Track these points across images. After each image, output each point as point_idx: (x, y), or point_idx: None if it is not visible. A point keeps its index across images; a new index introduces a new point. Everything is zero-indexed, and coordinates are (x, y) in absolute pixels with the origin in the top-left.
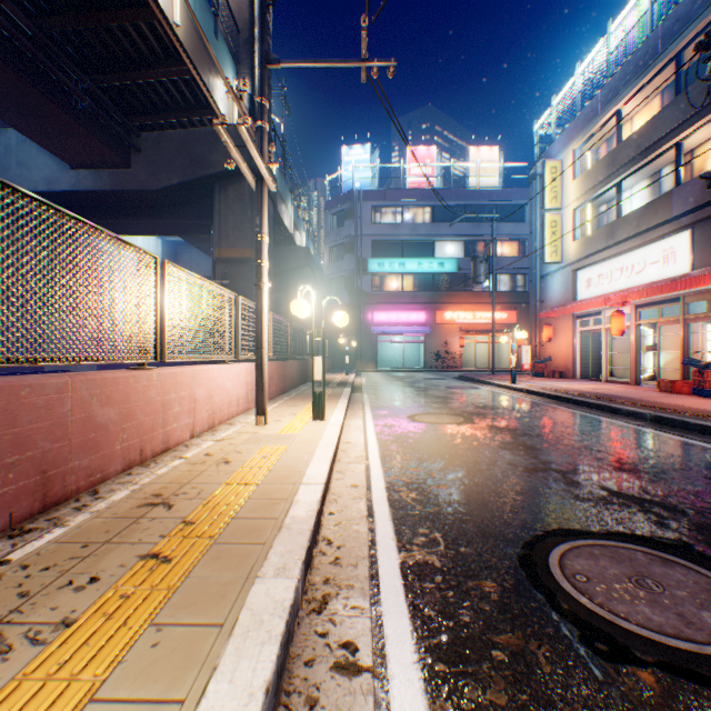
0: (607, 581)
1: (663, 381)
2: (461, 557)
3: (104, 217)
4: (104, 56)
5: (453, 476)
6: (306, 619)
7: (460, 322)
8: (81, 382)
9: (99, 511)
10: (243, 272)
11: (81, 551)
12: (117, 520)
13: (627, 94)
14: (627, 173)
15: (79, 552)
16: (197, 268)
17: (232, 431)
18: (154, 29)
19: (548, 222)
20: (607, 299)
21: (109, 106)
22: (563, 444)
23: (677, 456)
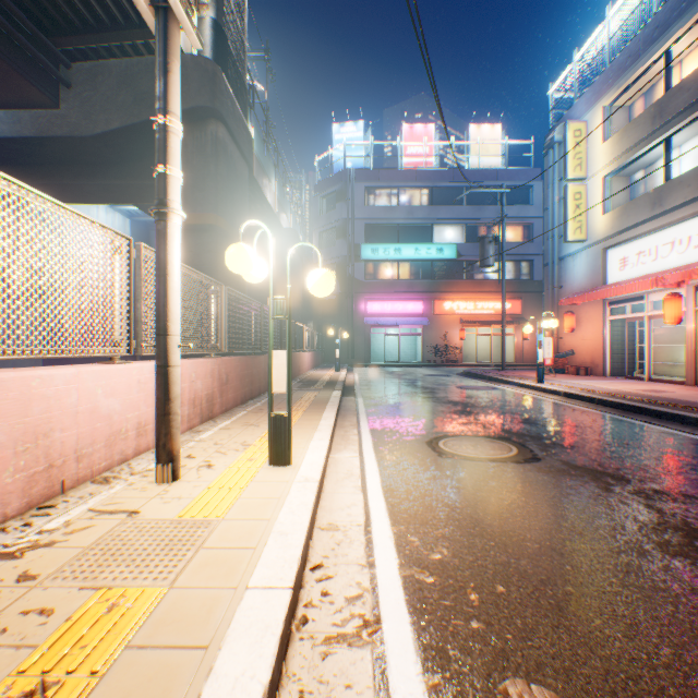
0: None
1: None
2: None
3: (35, 176)
4: None
5: None
6: None
7: (460, 313)
8: None
9: None
10: (205, 243)
11: None
12: None
13: (683, 26)
14: (682, 124)
15: None
16: None
17: (86, 508)
18: None
19: (571, 194)
20: (660, 278)
21: (15, 13)
22: None
23: None
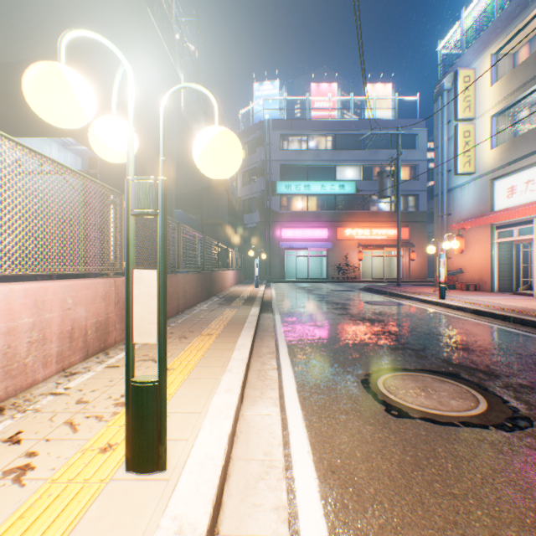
0: None
1: None
2: None
3: None
4: None
5: None
6: None
7: (358, 238)
8: None
9: None
10: None
11: None
12: None
13: None
14: None
15: None
16: None
17: None
18: None
19: (461, 132)
20: None
21: None
22: None
23: None
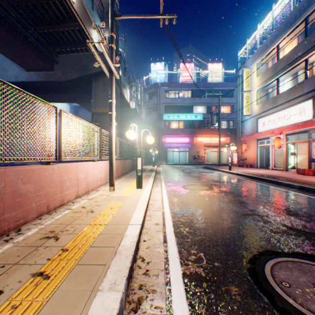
0: (301, 287)
1: (300, 169)
2: (216, 269)
3: (42, 93)
4: (40, 17)
5: (206, 218)
6: None
7: (204, 142)
8: (11, 172)
9: (18, 242)
10: (105, 119)
11: None
12: (26, 248)
13: (282, 37)
14: (282, 74)
15: None
16: (85, 118)
17: (97, 194)
18: (63, 4)
19: (245, 97)
20: (272, 131)
21: (43, 41)
22: (258, 201)
23: None
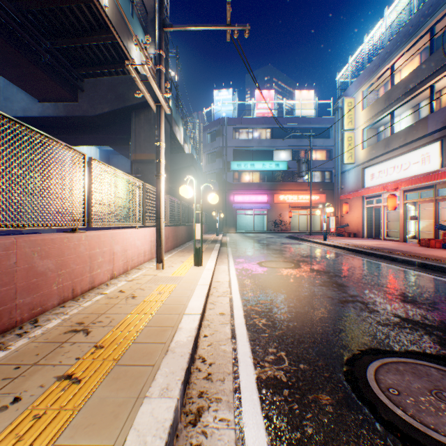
0: (414, 394)
1: (423, 239)
2: (301, 372)
3: (61, 133)
4: (59, 27)
5: (290, 306)
6: (183, 431)
7: (289, 202)
8: (25, 242)
9: (35, 337)
10: (150, 169)
11: (13, 372)
12: (46, 344)
13: (397, 55)
14: (397, 105)
15: (11, 373)
16: (122, 167)
17: (140, 274)
18: (91, 9)
19: (346, 137)
20: (385, 186)
21: (62, 60)
22: (363, 283)
23: (441, 291)
